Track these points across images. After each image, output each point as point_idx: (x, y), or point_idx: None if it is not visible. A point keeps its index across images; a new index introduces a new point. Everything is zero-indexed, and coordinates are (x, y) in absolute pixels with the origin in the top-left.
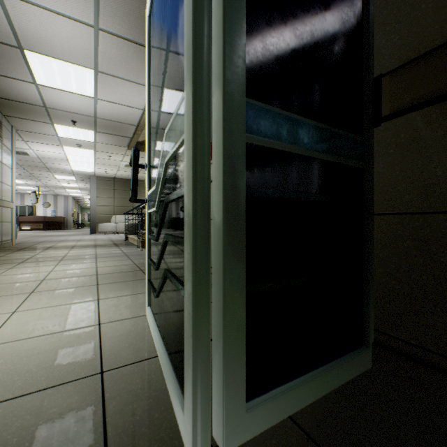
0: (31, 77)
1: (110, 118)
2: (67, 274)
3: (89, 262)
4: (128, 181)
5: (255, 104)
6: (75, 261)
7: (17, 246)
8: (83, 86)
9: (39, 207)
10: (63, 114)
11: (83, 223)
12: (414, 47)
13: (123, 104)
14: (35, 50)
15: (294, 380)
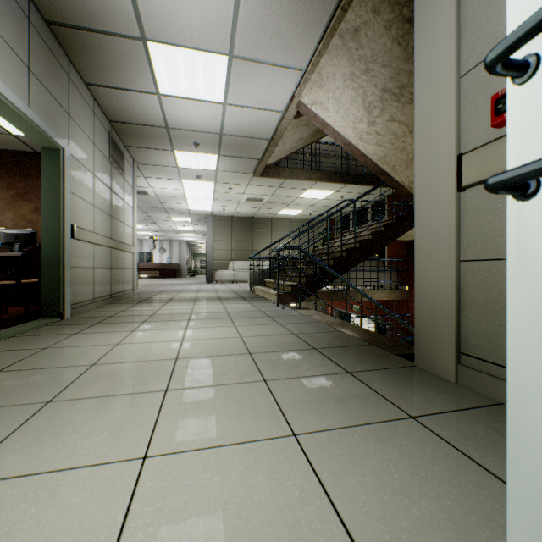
0: (153, 84)
1: (238, 132)
2: (205, 348)
3: (225, 325)
4: (247, 219)
5: None
6: (207, 323)
7: (137, 296)
8: (211, 86)
9: (156, 254)
10: (185, 135)
11: (195, 270)
12: None
13: (258, 107)
14: (160, 38)
15: None
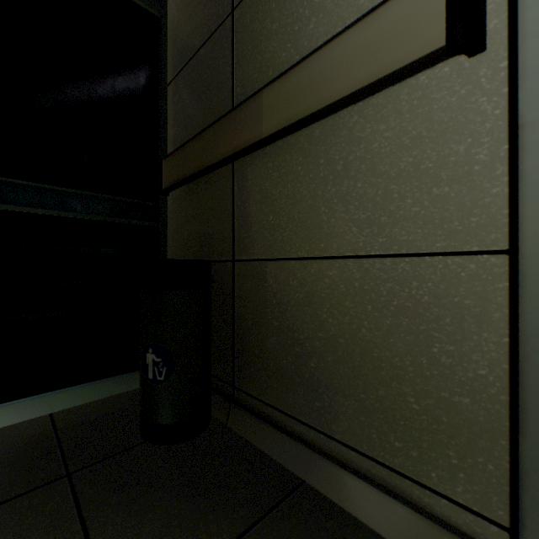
0: None
1: None
2: None
3: None
4: None
5: (13, 181)
6: None
7: None
8: None
9: None
10: None
11: None
12: (179, 142)
13: None
14: None
15: (64, 388)
